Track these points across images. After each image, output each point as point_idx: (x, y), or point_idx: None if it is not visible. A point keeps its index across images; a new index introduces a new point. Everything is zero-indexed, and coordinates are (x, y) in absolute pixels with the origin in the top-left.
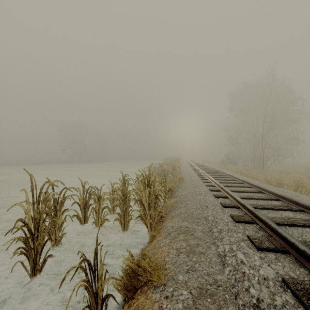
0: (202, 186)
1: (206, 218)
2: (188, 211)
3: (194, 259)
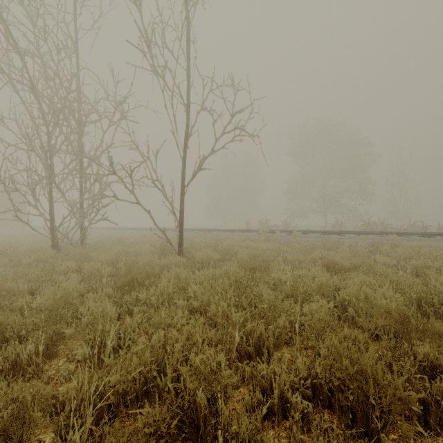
0: None
1: None
2: None
3: None
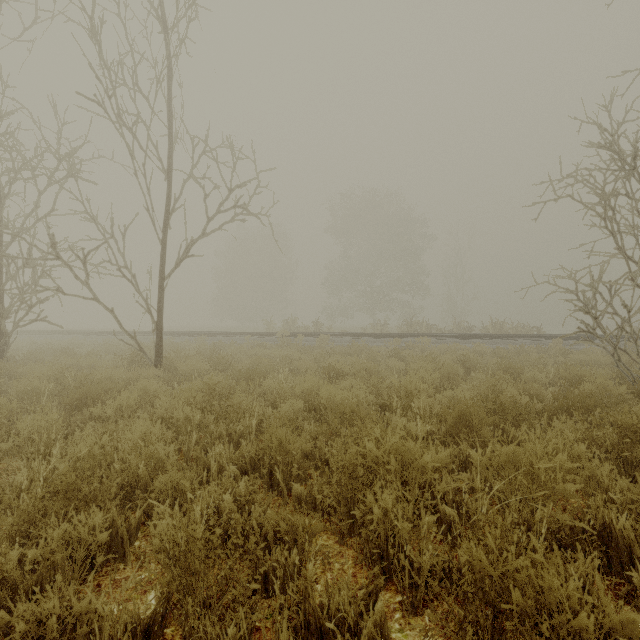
0: None
1: None
2: None
3: None
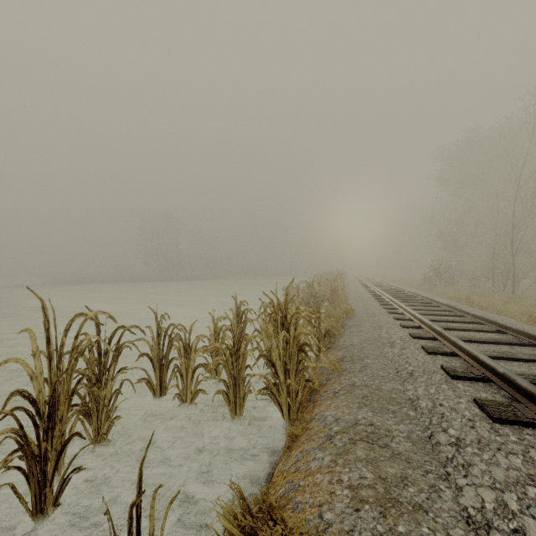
0: (393, 328)
1: (414, 403)
2: (369, 382)
3: (403, 530)
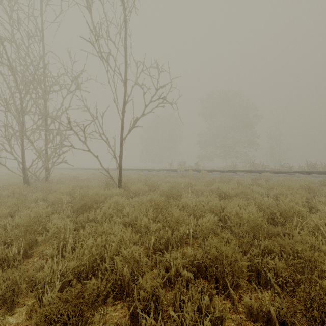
0: None
1: None
2: None
3: None
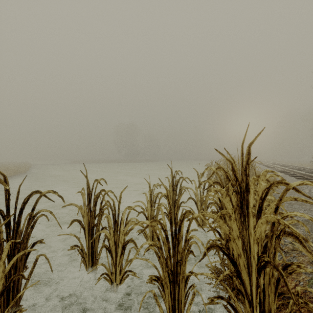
0: None
1: None
2: None
3: None
